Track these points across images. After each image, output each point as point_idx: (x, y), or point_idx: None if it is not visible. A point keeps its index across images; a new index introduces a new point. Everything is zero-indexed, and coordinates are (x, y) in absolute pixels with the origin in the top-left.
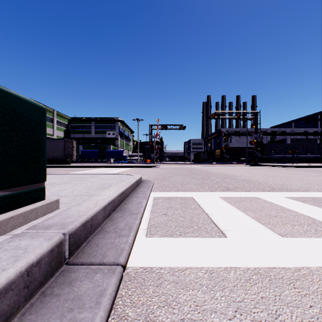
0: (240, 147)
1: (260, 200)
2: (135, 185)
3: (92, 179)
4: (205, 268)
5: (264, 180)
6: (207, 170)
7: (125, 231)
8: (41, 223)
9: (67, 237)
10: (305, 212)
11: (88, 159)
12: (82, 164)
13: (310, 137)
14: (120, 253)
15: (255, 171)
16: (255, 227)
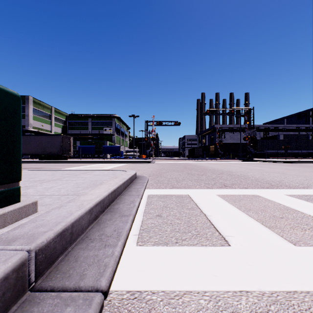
0: (233, 143)
1: (261, 199)
2: (128, 182)
3: (85, 176)
4: (208, 292)
5: (260, 176)
6: (202, 166)
7: (112, 238)
8: (5, 234)
9: (33, 254)
10: (312, 212)
11: (85, 154)
12: (79, 159)
13: (302, 133)
14: (102, 272)
15: (250, 166)
16: (261, 231)
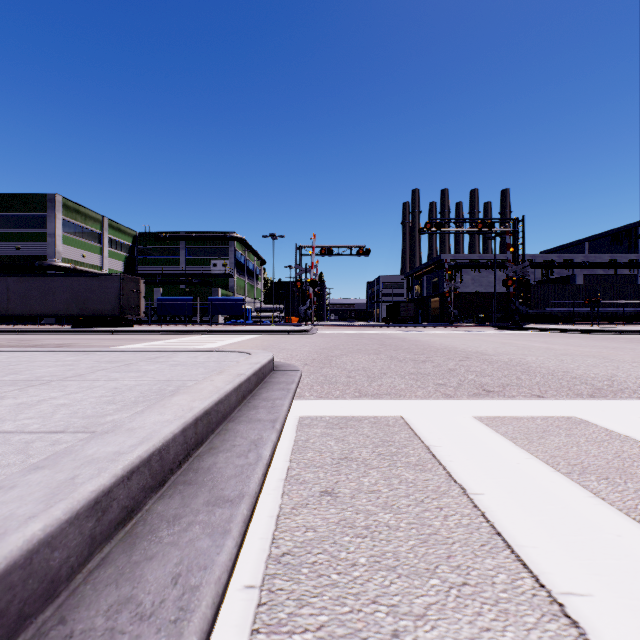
0: (480, 293)
1: (596, 431)
2: (252, 383)
3: (148, 367)
4: None
5: (558, 366)
6: (419, 341)
7: (155, 632)
8: None
9: None
10: None
11: (172, 316)
12: (158, 326)
13: (622, 271)
14: None
15: (523, 342)
16: None
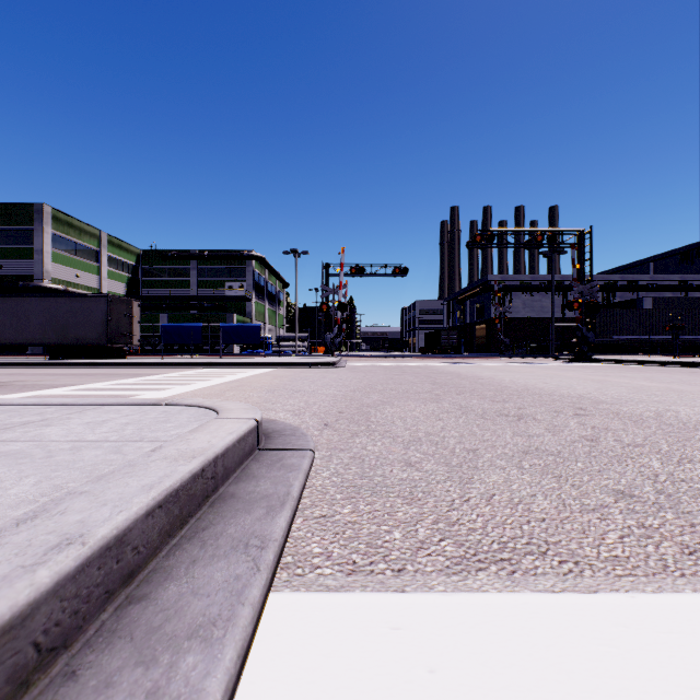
0: (532, 319)
1: None
2: (140, 544)
3: None
4: None
5: None
6: (480, 377)
7: None
8: None
9: None
10: None
11: (180, 345)
12: (158, 357)
13: (693, 294)
14: None
15: (620, 379)
16: None
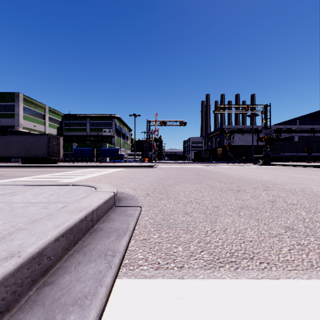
0: (243, 145)
1: None
2: (51, 255)
3: None
4: None
5: None
6: (219, 172)
7: None
8: None
9: None
10: None
11: (82, 158)
12: (71, 163)
13: (317, 134)
14: None
15: (284, 173)
16: None
